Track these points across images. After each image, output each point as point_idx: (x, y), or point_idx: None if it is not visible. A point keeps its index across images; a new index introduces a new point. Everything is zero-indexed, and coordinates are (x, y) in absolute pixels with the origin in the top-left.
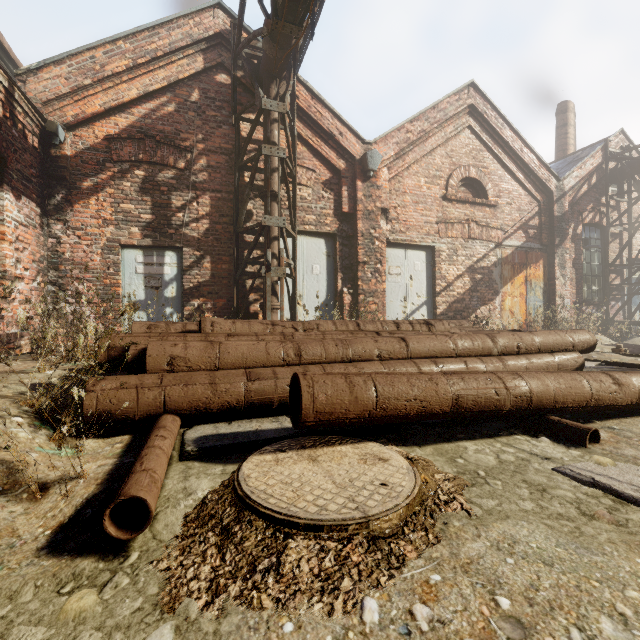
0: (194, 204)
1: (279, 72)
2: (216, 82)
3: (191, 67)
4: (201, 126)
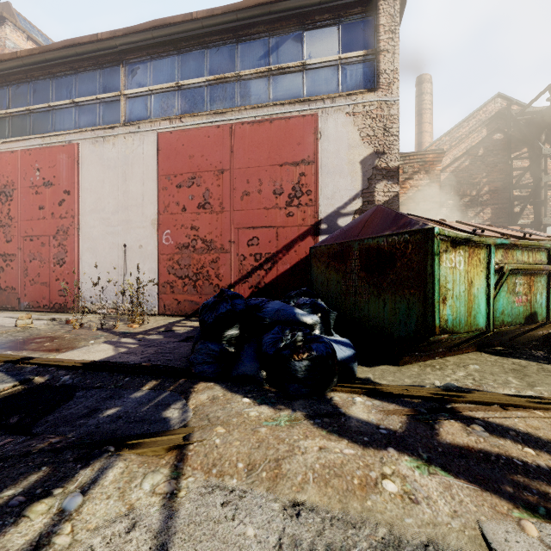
0: (481, 214)
1: (548, 126)
2: (493, 140)
3: (479, 137)
4: (484, 168)
